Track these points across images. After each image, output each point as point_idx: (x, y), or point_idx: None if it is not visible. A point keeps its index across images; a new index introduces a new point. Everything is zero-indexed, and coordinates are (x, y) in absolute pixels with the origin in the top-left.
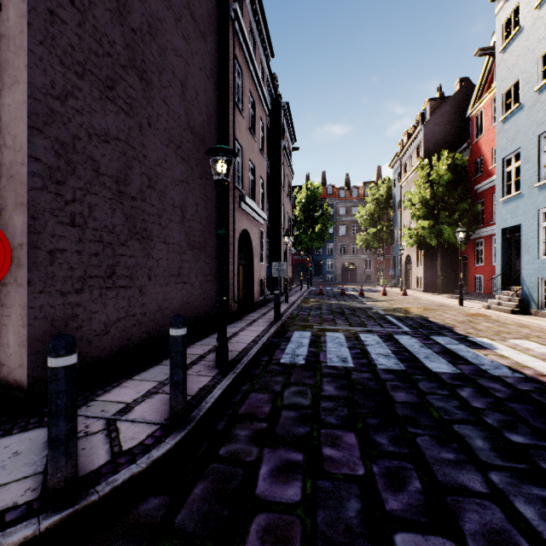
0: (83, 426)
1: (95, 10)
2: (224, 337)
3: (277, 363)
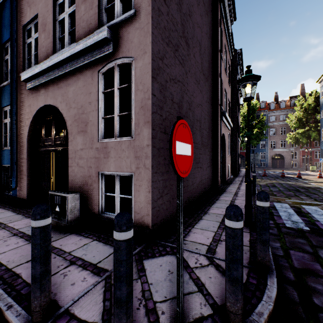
0: (194, 258)
1: (171, 5)
2: (251, 205)
3: (285, 226)
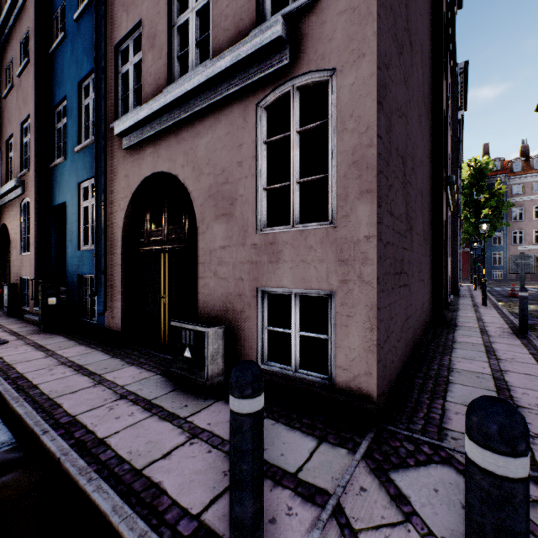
0: None
1: None
2: None
3: None
